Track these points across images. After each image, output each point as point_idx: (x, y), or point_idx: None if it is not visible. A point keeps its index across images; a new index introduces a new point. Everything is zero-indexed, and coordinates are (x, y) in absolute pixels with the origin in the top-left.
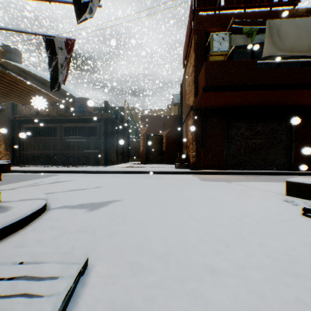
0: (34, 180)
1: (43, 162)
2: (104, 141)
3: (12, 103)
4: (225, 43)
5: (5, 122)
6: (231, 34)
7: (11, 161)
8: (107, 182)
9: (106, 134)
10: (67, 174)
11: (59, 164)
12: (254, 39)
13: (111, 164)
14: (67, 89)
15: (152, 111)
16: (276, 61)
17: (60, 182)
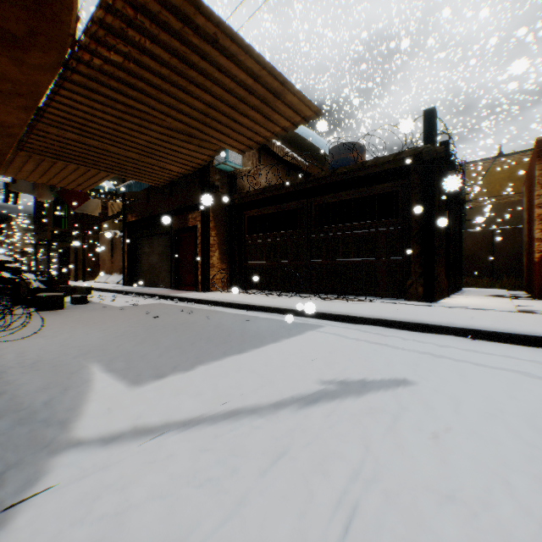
0: (261, 352)
1: (275, 285)
2: (421, 230)
3: (229, 176)
4: None
5: (219, 210)
6: None
7: (227, 281)
8: None
9: (430, 209)
10: (335, 324)
11: (303, 289)
12: None
13: (438, 295)
14: (312, 139)
15: (487, 162)
16: None
17: (353, 393)
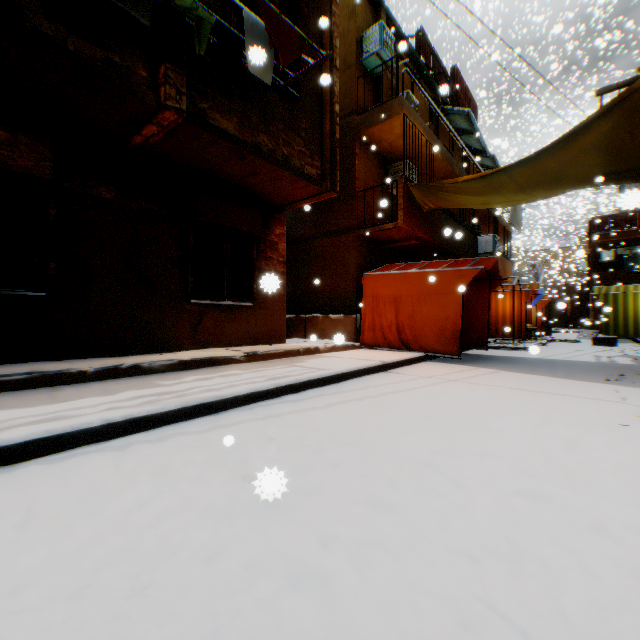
0: None
1: None
2: None
3: None
4: (609, 256)
5: None
6: (619, 244)
7: None
8: None
9: None
10: None
11: None
12: (634, 249)
13: None
14: None
15: (548, 251)
16: (639, 270)
17: None
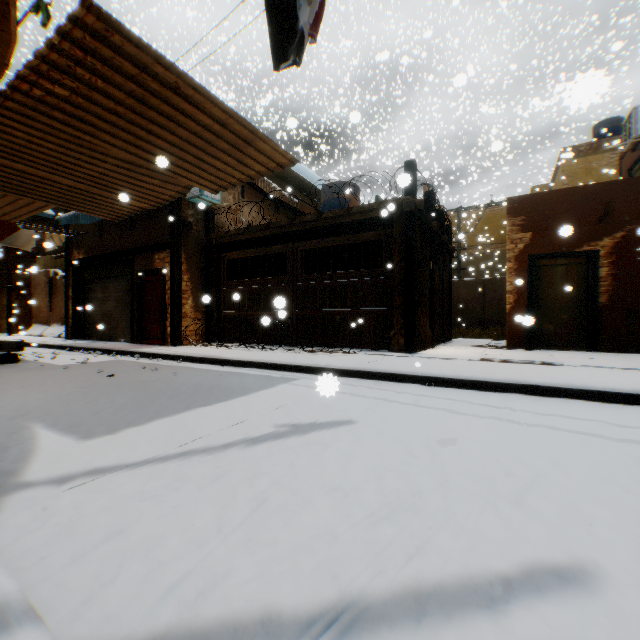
0: (226, 405)
1: (259, 337)
2: (403, 280)
3: (205, 211)
4: None
5: (192, 251)
6: None
7: (202, 333)
8: (535, 482)
9: (410, 260)
10: (312, 377)
11: (289, 342)
12: None
13: (420, 346)
14: (304, 173)
15: (488, 208)
16: None
17: (300, 433)
